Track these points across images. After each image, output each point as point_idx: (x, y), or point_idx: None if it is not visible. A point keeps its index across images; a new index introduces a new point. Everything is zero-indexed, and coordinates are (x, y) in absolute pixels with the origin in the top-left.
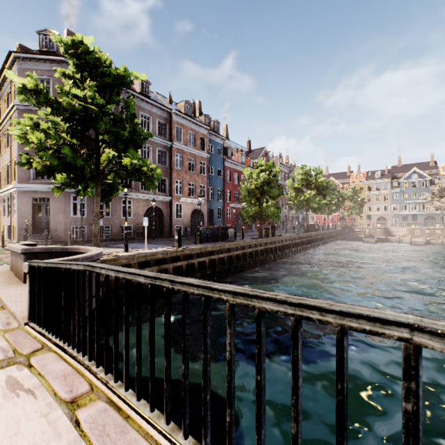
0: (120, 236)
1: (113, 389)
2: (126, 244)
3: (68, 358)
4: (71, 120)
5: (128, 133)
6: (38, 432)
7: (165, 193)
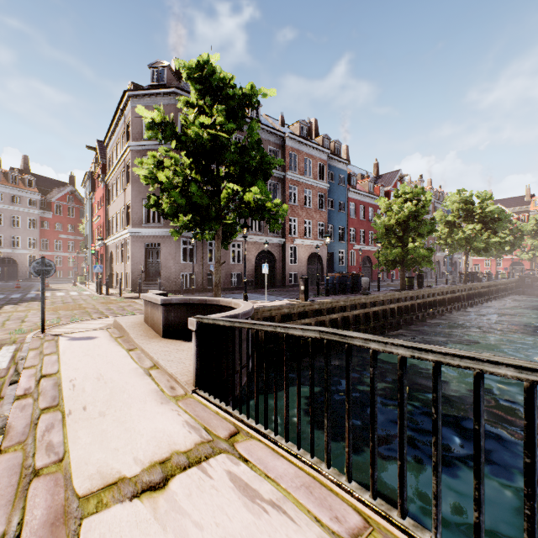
0: (229, 284)
1: (411, 533)
2: (245, 295)
3: (286, 454)
4: (196, 153)
5: (257, 163)
6: None
7: (278, 234)
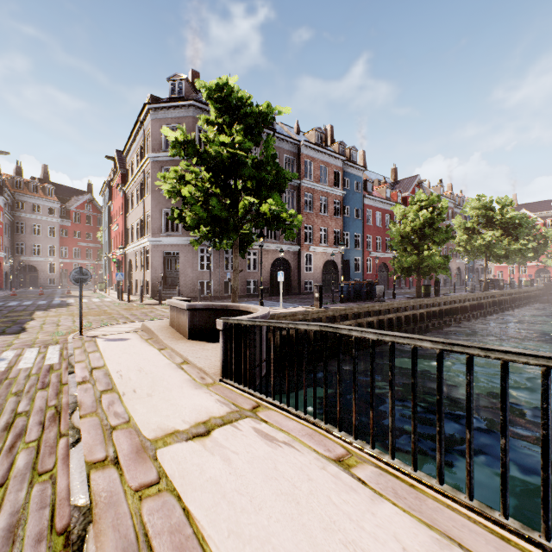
0: (245, 292)
1: (376, 455)
2: (261, 302)
3: (296, 418)
4: (216, 169)
5: (273, 177)
6: (329, 481)
7: (293, 242)
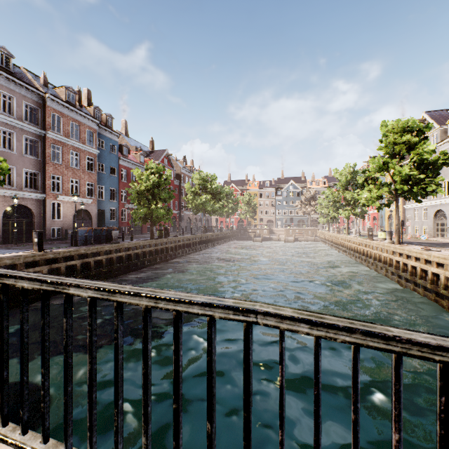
0: None
1: None
2: None
3: None
4: None
5: None
6: None
7: (37, 190)
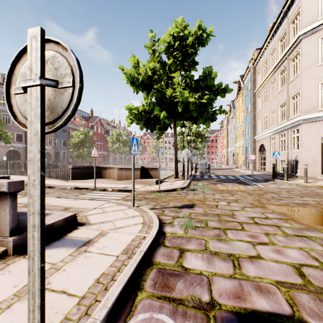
0: None
1: None
2: None
3: None
4: None
5: None
6: None
7: (22, 142)
